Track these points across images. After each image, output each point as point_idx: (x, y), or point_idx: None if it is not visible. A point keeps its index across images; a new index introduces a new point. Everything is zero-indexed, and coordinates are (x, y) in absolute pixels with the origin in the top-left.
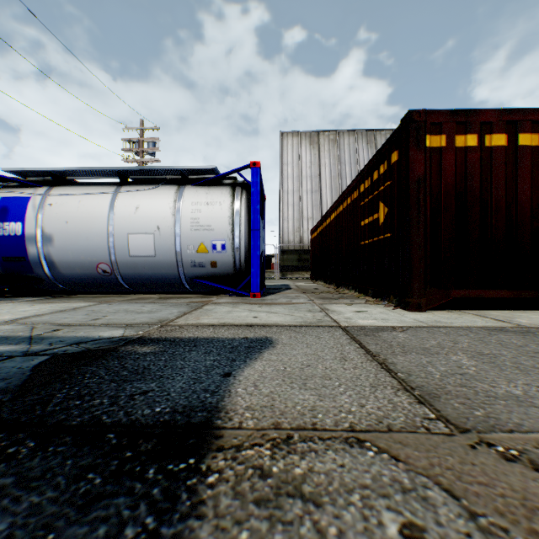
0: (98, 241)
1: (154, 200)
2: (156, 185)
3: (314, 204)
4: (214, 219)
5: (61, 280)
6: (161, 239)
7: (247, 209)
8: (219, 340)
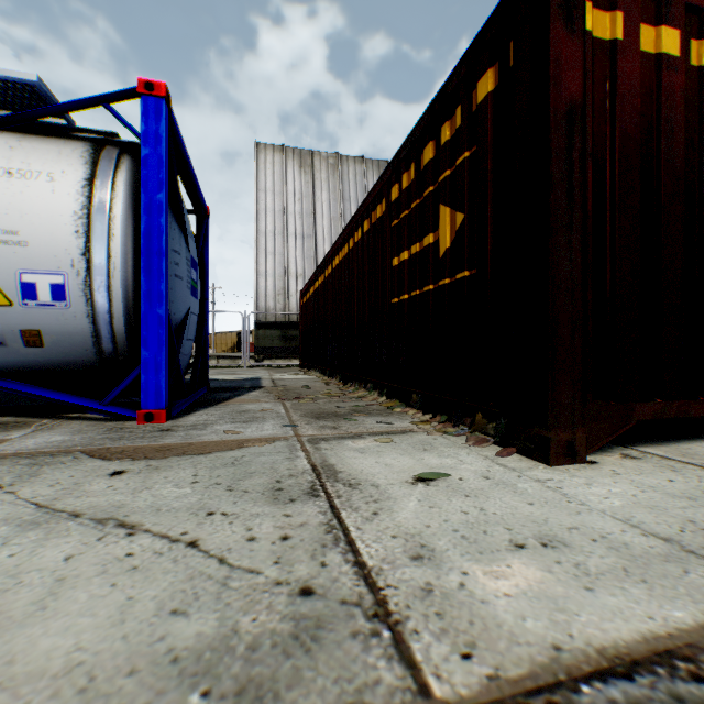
0: None
1: None
2: None
3: (306, 254)
4: (29, 215)
5: None
6: None
7: (131, 200)
8: None
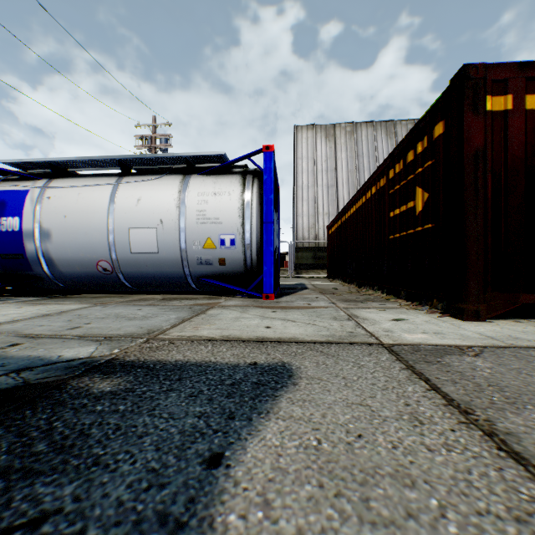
0: (97, 236)
1: (157, 191)
2: (159, 175)
3: (330, 199)
4: (222, 211)
5: (61, 279)
6: (164, 234)
7: (259, 199)
8: (216, 368)
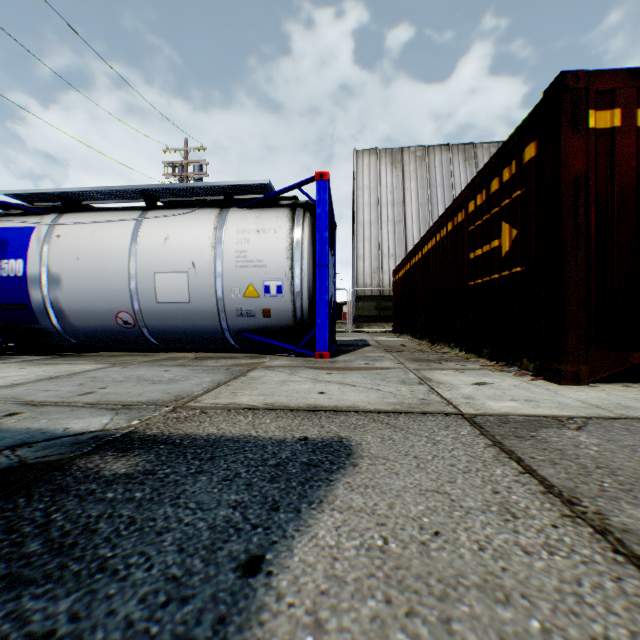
0: (116, 282)
1: (188, 228)
2: (191, 209)
3: (397, 238)
4: (267, 252)
5: (74, 334)
6: (197, 280)
7: (311, 237)
8: (257, 444)
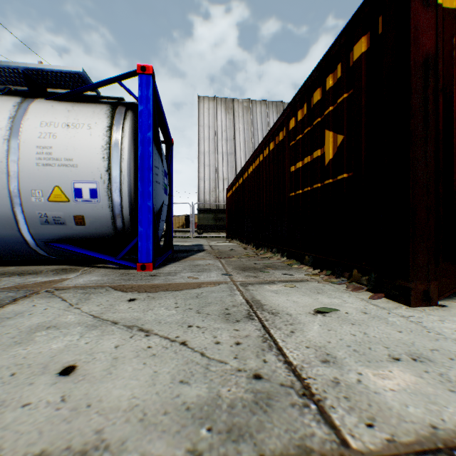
0: None
1: None
2: None
3: (229, 165)
4: (78, 149)
5: None
6: None
7: (132, 137)
8: None
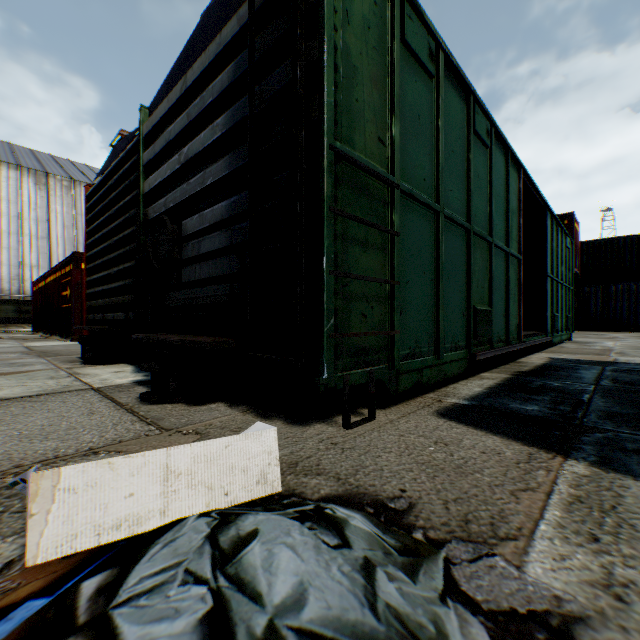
0: None
1: None
2: None
3: (42, 251)
4: None
5: None
6: None
7: None
8: None
